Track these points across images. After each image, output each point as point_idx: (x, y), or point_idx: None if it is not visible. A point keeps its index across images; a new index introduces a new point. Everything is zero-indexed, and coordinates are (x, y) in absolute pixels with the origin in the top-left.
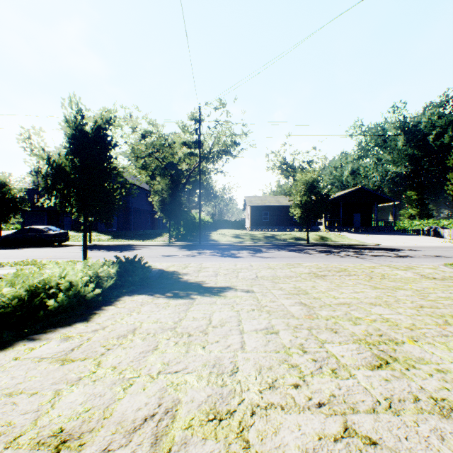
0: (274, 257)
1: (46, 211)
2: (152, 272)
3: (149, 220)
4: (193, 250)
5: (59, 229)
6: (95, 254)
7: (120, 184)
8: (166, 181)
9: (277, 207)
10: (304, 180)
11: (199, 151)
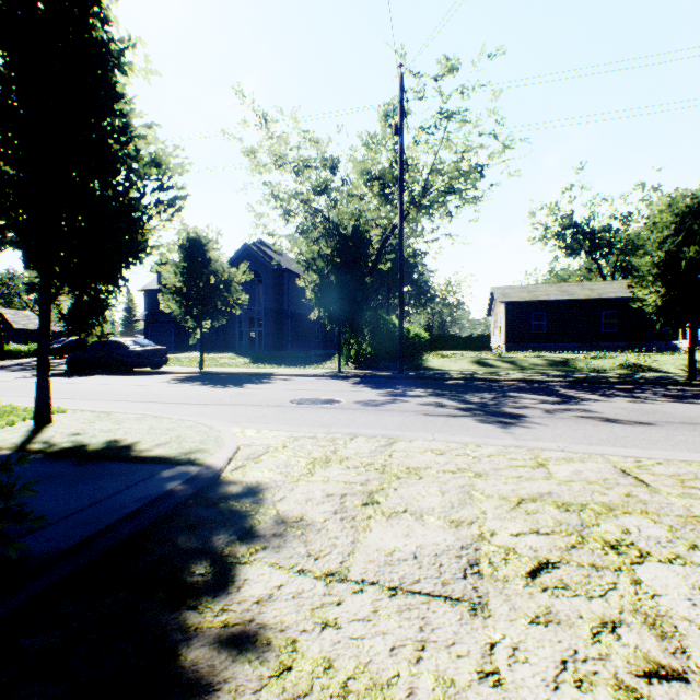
0: (660, 422)
1: (173, 323)
2: (129, 499)
3: (319, 334)
4: (383, 387)
5: (151, 344)
6: (164, 391)
7: (269, 272)
8: (332, 245)
9: (565, 304)
10: (685, 206)
11: (401, 174)
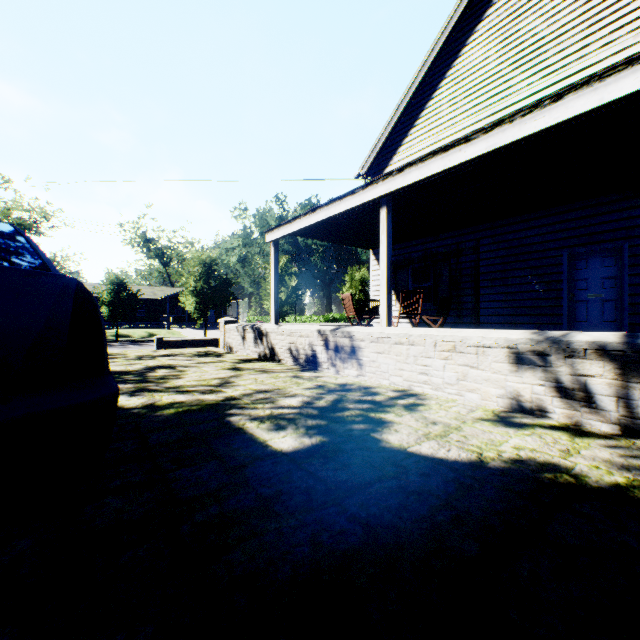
0: None
1: None
2: None
3: None
4: None
5: None
6: None
7: None
8: None
9: None
10: (112, 279)
11: None
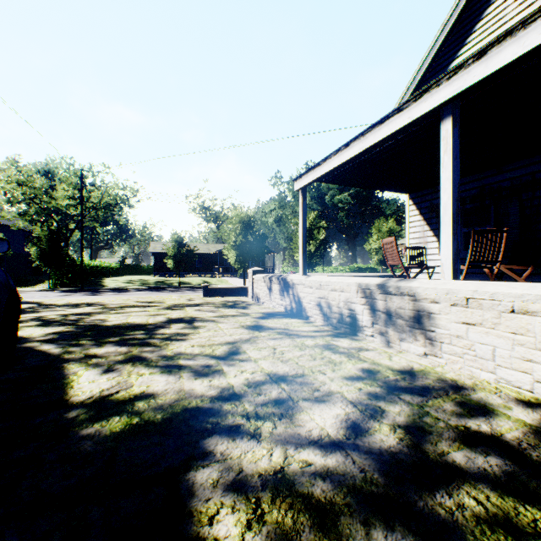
0: (128, 294)
1: None
2: (24, 302)
3: (30, 265)
4: (70, 293)
5: None
6: None
7: None
8: (47, 233)
9: None
10: (175, 238)
11: (82, 209)
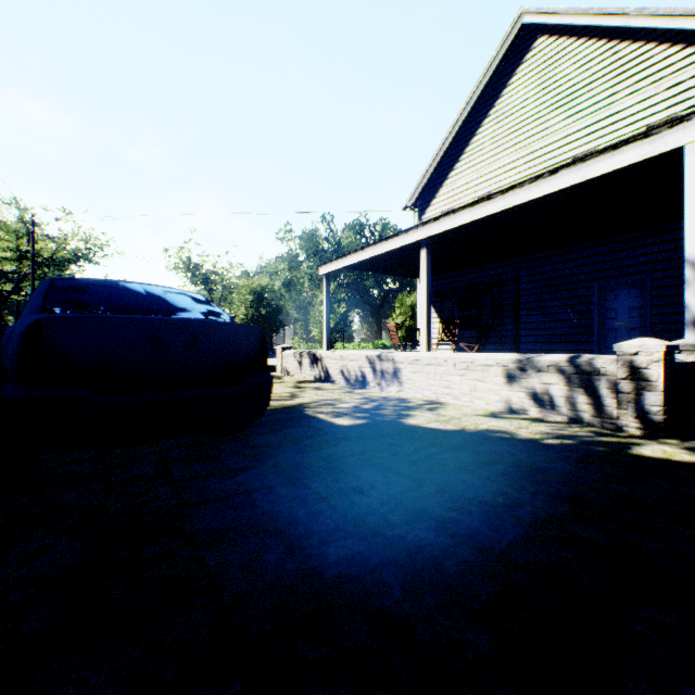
0: None
1: None
2: None
3: None
4: None
5: None
6: None
7: None
8: None
9: None
10: None
11: (34, 266)
